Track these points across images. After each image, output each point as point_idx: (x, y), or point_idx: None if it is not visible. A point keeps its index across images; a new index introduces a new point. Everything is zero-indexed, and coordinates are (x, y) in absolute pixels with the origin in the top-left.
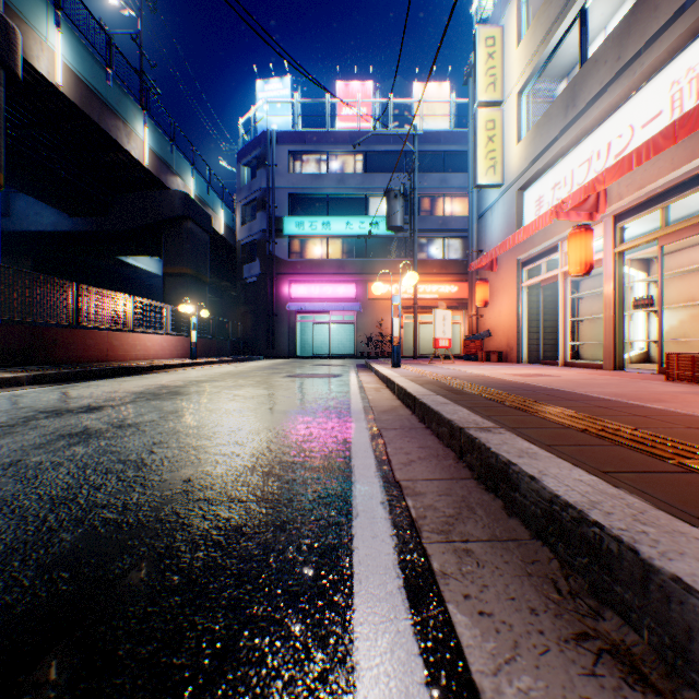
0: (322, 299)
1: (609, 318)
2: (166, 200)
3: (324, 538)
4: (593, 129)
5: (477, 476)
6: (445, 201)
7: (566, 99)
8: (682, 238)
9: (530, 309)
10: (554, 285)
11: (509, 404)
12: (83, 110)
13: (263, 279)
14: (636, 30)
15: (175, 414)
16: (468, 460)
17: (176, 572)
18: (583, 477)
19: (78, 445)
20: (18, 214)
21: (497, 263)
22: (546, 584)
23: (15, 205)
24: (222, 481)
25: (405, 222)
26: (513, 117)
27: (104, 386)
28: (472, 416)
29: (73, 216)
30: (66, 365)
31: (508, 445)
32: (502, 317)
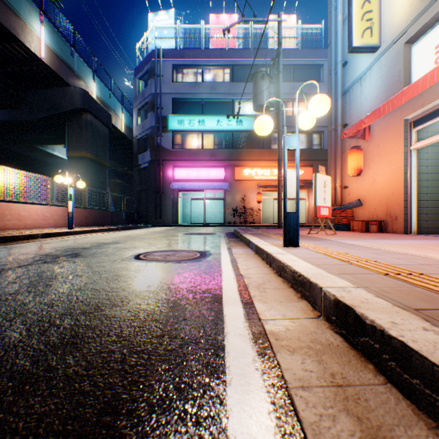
0: (198, 180)
1: None
2: (67, 95)
3: None
4: None
5: None
6: (293, 104)
7: None
8: None
9: (418, 174)
10: None
11: None
12: None
13: (152, 164)
14: None
15: None
16: None
17: None
18: None
19: None
20: None
21: (370, 131)
22: None
23: None
24: None
25: (271, 102)
26: None
27: None
28: None
29: None
30: None
31: None
32: (379, 185)
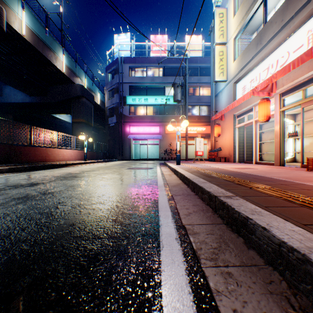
0: (144, 133)
1: (278, 141)
2: (73, 88)
3: (144, 264)
4: (270, 54)
5: (226, 223)
6: (199, 89)
7: (257, 40)
8: (312, 104)
9: (239, 138)
10: (250, 127)
11: (236, 183)
12: (35, 47)
13: (117, 124)
14: (290, 6)
15: (72, 187)
16: (220, 213)
17: (54, 290)
18: (294, 228)
19: (20, 203)
20: (6, 95)
21: (224, 117)
22: (283, 301)
23: (5, 91)
24: (90, 225)
25: (182, 98)
26: (232, 49)
27: (42, 173)
28: (220, 189)
29: (31, 96)
30: (26, 163)
31: (243, 206)
32: (227, 141)
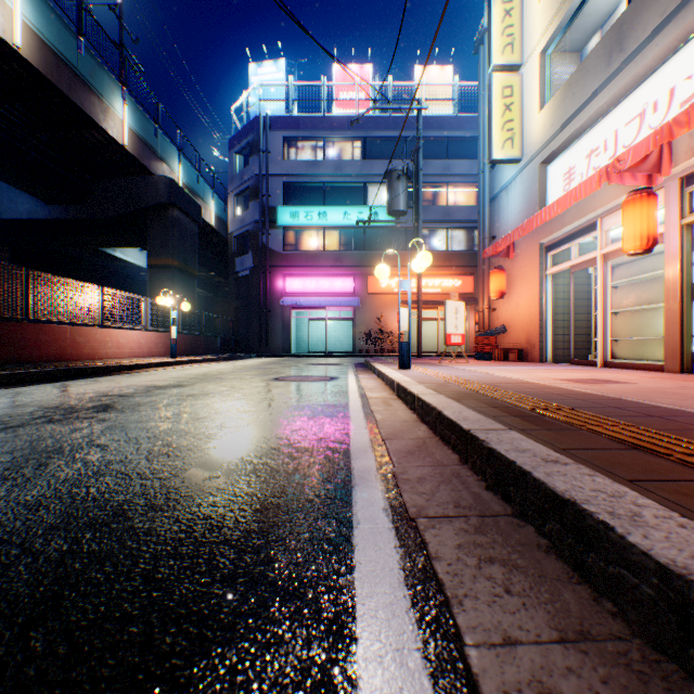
0: (318, 294)
1: (675, 307)
2: (150, 186)
3: None
4: (647, 75)
5: None
6: (448, 190)
7: (609, 44)
8: None
9: (555, 300)
10: (582, 273)
11: None
12: (48, 79)
13: (256, 272)
14: None
15: (43, 459)
16: None
17: None
18: None
19: None
20: None
21: (514, 249)
22: None
23: None
24: None
25: (409, 206)
26: (536, 80)
27: (25, 394)
28: None
29: (50, 204)
30: (10, 365)
31: None
32: (521, 310)
